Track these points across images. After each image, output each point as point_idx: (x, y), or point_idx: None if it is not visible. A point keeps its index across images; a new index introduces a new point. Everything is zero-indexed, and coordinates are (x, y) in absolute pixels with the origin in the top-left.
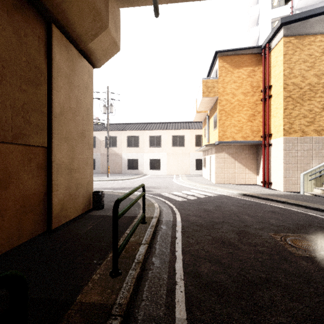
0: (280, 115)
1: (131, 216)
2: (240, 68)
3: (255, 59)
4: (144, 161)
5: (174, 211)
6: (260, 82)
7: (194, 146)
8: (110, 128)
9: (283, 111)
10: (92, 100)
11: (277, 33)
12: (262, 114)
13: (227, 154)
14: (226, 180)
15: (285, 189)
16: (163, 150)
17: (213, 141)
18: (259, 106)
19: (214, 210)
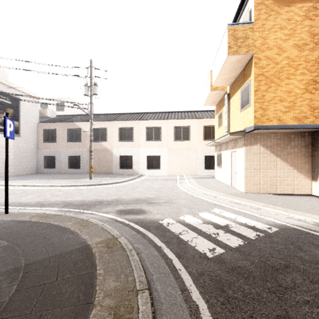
0: None
1: None
2: (291, 4)
3: None
4: (140, 159)
5: None
6: None
7: (202, 139)
8: (99, 119)
9: None
10: None
11: None
12: None
13: (263, 146)
14: (261, 187)
15: None
16: (164, 145)
17: (241, 127)
18: None
19: None
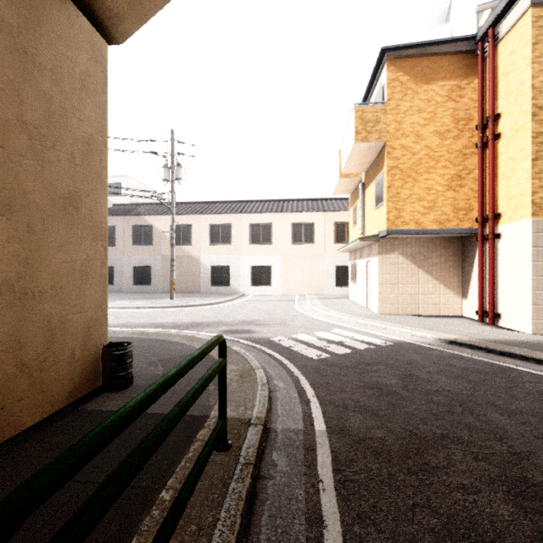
0: (523, 172)
1: (194, 415)
2: (431, 82)
3: (463, 65)
4: (241, 270)
5: (306, 394)
6: (472, 110)
7: (332, 242)
8: (180, 211)
9: (531, 164)
10: (104, 122)
11: (514, 2)
12: (479, 174)
13: (402, 255)
14: (400, 307)
15: (535, 328)
16: (276, 250)
17: (375, 231)
18: (470, 159)
19: (403, 391)
